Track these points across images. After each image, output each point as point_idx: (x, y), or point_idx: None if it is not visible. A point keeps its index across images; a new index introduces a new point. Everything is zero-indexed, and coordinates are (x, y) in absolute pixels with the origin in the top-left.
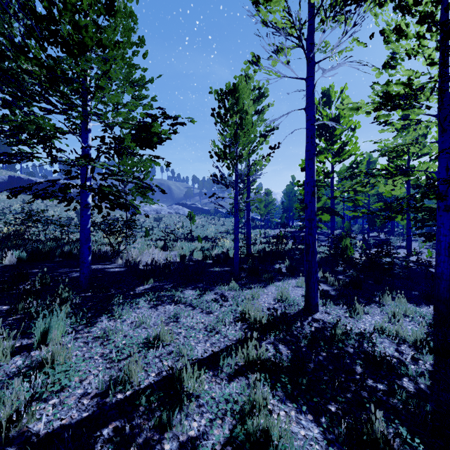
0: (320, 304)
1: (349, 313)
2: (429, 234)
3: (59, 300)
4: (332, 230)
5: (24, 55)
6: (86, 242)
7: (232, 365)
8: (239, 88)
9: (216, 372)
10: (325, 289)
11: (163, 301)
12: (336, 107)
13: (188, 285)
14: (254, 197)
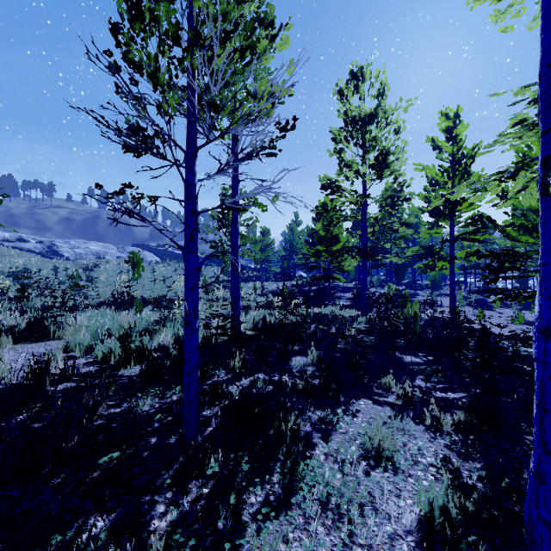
0: None
1: None
2: (507, 290)
3: None
4: (364, 285)
5: None
6: None
7: None
8: None
9: None
10: (440, 455)
11: None
12: (372, 96)
13: None
14: (247, 232)
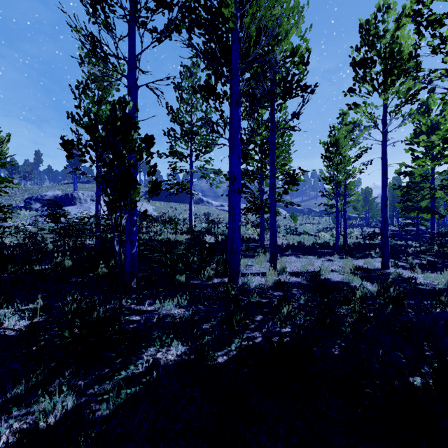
0: (393, 268)
1: (411, 273)
2: None
3: (264, 251)
4: (432, 228)
5: (252, 159)
6: (263, 230)
7: (339, 271)
8: (339, 141)
9: (333, 273)
10: (402, 264)
11: (301, 258)
12: (435, 115)
13: (309, 254)
14: (350, 200)
